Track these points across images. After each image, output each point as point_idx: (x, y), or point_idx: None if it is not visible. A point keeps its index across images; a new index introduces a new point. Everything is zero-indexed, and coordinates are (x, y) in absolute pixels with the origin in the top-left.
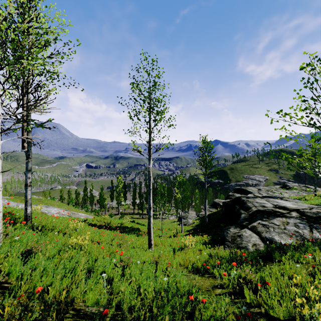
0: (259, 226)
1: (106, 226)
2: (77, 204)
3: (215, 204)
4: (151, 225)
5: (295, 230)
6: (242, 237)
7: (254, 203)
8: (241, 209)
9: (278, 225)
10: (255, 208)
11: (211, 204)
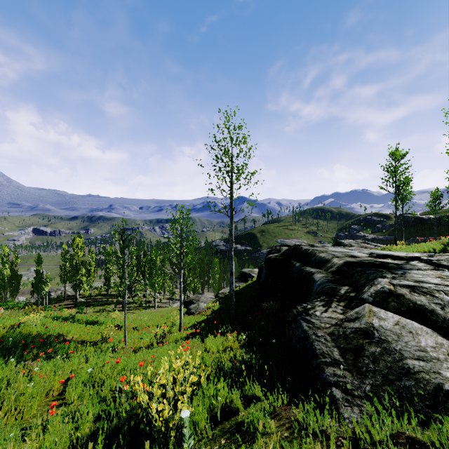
0: (403, 293)
1: None
2: None
3: (244, 276)
4: None
5: None
6: (382, 338)
7: (331, 252)
8: (307, 266)
9: (448, 286)
10: (340, 259)
11: (237, 276)
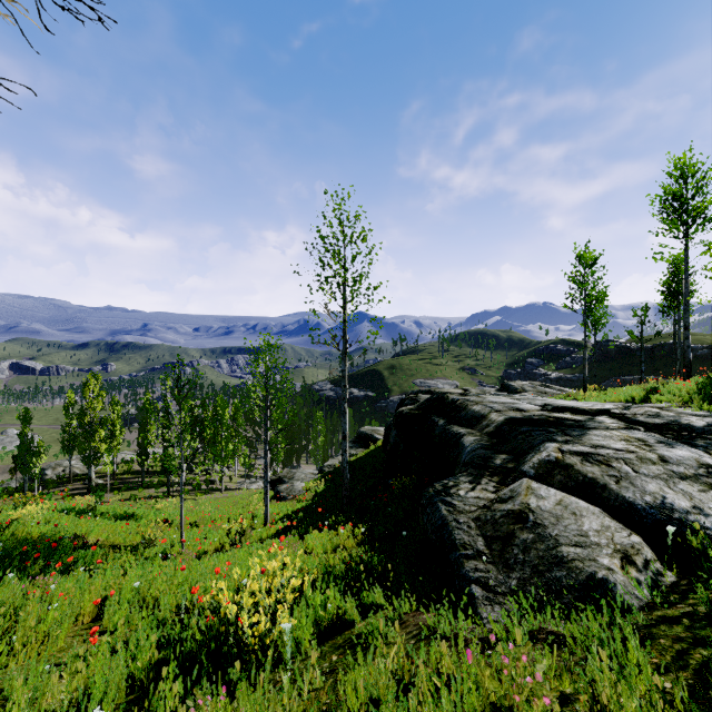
0: (573, 463)
1: None
2: None
3: (364, 439)
4: None
5: (700, 461)
6: (537, 522)
7: (489, 404)
8: (455, 424)
9: (631, 452)
10: (500, 414)
11: (353, 439)
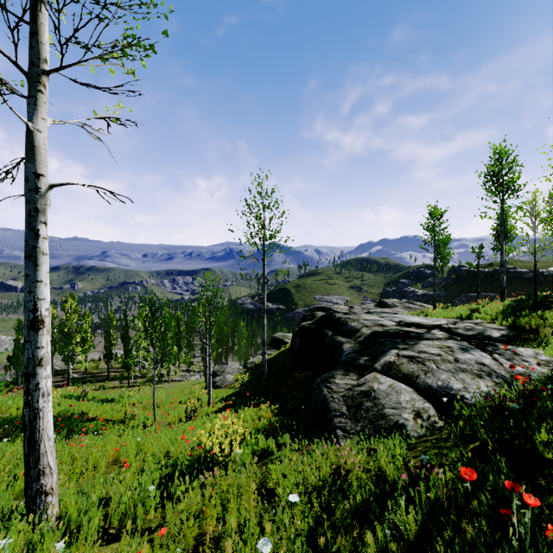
0: (403, 363)
1: None
2: None
3: (277, 342)
4: (43, 403)
5: (478, 361)
6: (375, 396)
7: (362, 321)
8: (339, 335)
9: (439, 355)
10: (368, 329)
11: (269, 342)
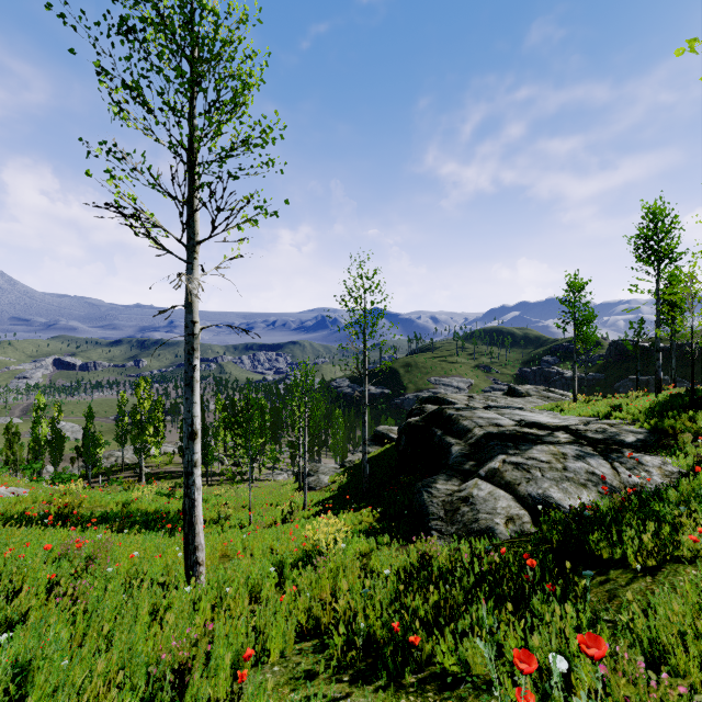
0: (507, 470)
1: (60, 517)
2: (13, 463)
3: (380, 437)
4: (197, 495)
5: (588, 470)
6: (473, 502)
7: (476, 419)
8: (448, 435)
9: (548, 463)
10: (481, 429)
11: (371, 437)
